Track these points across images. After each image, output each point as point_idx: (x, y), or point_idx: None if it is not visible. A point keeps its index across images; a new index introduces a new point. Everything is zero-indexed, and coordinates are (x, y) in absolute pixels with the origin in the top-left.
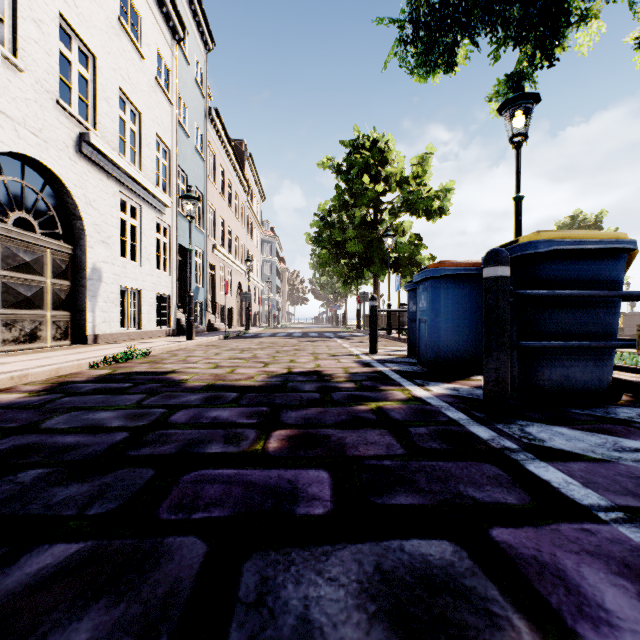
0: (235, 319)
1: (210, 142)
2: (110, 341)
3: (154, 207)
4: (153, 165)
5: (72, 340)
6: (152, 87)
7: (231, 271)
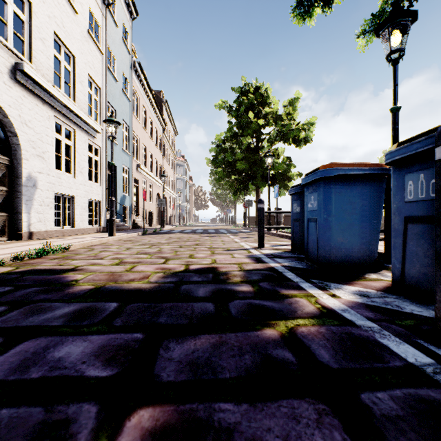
0: (155, 219)
1: (135, 88)
2: (45, 237)
3: (86, 131)
4: (85, 98)
5: (9, 236)
6: (85, 37)
7: (151, 184)
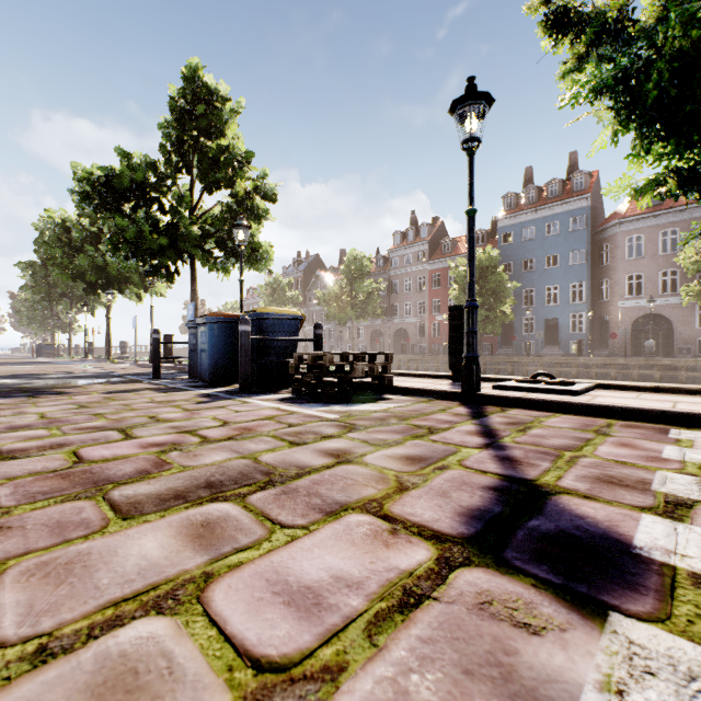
0: None
1: None
2: None
3: None
4: None
5: None
6: None
7: None
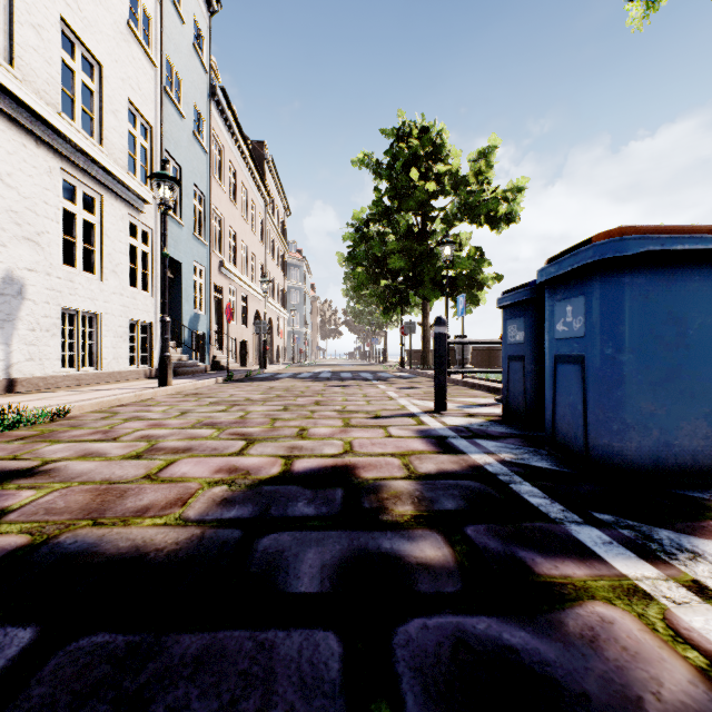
0: (251, 355)
1: (216, 131)
2: (41, 388)
3: (125, 200)
4: (123, 142)
5: None
6: (121, 34)
7: (246, 296)
